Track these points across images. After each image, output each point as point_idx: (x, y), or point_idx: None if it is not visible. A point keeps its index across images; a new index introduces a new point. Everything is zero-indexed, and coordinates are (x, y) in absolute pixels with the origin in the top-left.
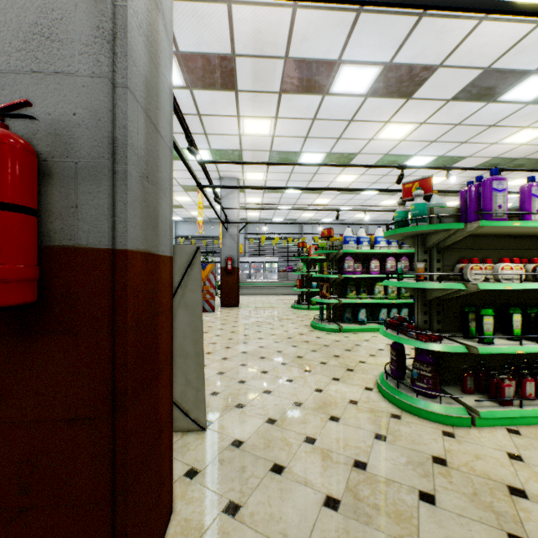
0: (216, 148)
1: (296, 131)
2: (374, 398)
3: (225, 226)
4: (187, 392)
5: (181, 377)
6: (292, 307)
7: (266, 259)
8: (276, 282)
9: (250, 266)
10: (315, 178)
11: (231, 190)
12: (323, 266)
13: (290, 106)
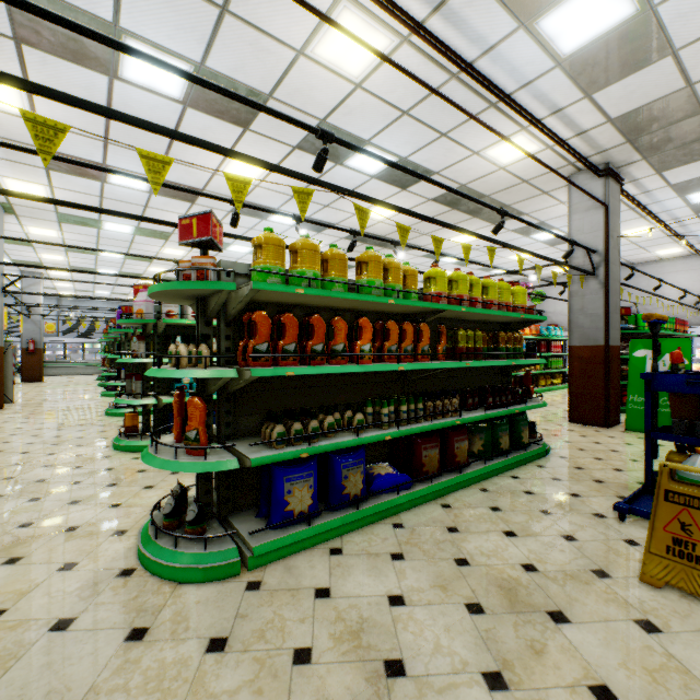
0: (17, 259)
1: (87, 262)
2: (96, 396)
3: (27, 313)
4: (6, 390)
5: (4, 385)
6: (97, 379)
7: (87, 339)
8: (93, 362)
9: (65, 347)
10: (121, 280)
11: (34, 282)
12: (107, 348)
13: (76, 255)
